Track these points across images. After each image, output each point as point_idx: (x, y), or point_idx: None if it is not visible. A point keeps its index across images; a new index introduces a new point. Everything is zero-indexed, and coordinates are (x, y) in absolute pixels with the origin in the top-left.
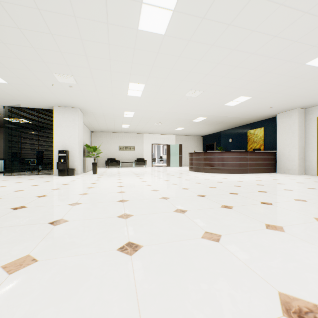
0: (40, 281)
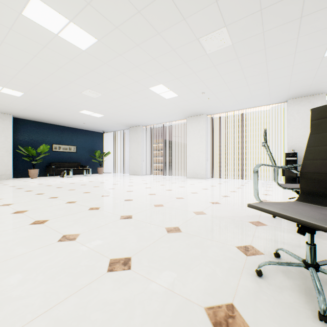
0: (157, 201)
